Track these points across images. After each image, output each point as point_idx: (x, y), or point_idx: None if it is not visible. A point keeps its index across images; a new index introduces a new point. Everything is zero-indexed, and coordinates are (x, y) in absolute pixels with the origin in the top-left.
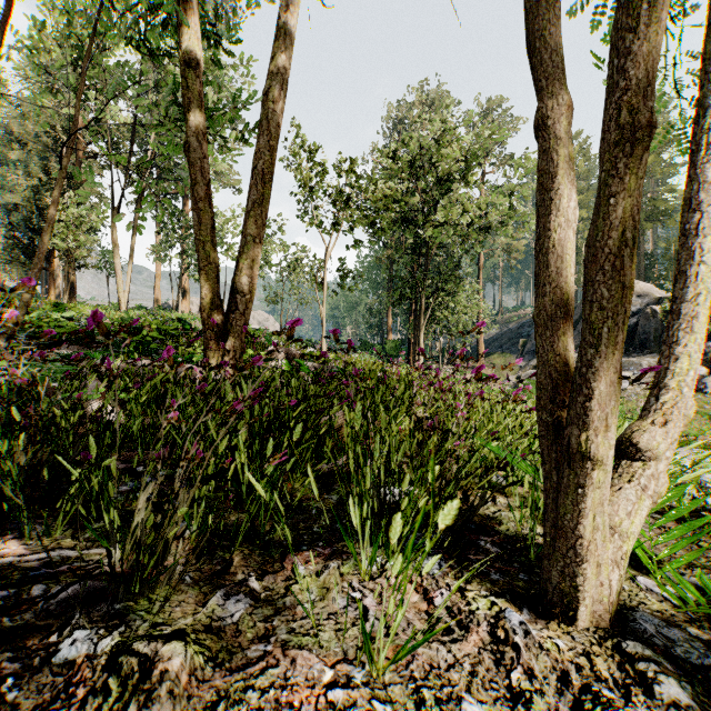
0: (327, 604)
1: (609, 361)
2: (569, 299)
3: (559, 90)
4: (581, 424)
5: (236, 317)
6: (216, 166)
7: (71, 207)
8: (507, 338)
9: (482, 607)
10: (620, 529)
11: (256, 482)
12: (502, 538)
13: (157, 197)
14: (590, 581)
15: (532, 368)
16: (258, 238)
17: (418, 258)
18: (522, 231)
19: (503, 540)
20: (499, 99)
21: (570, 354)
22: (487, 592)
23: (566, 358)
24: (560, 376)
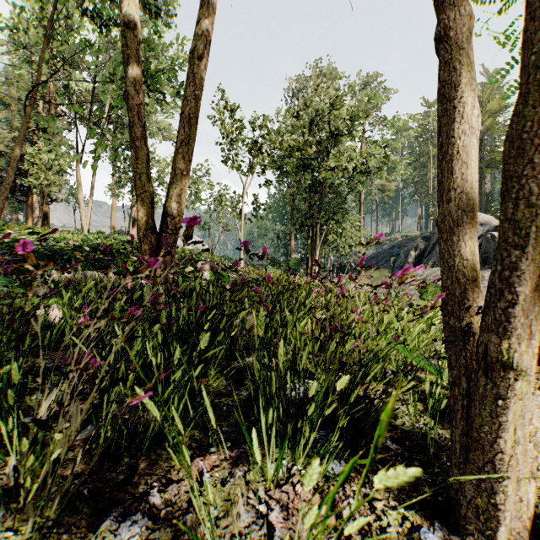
0: (230, 522)
1: (535, 263)
2: (474, 204)
3: (461, 2)
4: (501, 332)
5: (166, 236)
6: (158, 123)
7: (44, 153)
8: (381, 256)
9: (393, 522)
10: (534, 438)
11: (144, 401)
12: (399, 433)
13: (113, 147)
14: (510, 498)
15: None
16: (185, 171)
17: (314, 195)
18: (394, 175)
19: (401, 435)
20: (375, 74)
21: (476, 259)
22: (395, 502)
23: (473, 263)
24: (468, 280)
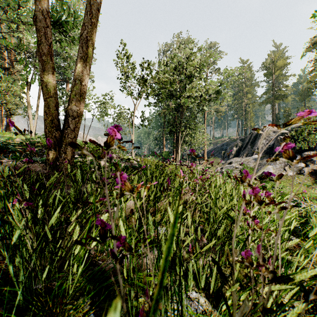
0: None
1: None
2: None
3: None
4: None
5: (67, 132)
6: None
7: (3, 82)
8: (216, 150)
9: None
10: None
11: None
12: None
13: None
14: None
15: (228, 164)
16: (83, 82)
17: (177, 113)
18: (224, 101)
19: None
20: (213, 43)
21: None
22: None
23: None
24: None
